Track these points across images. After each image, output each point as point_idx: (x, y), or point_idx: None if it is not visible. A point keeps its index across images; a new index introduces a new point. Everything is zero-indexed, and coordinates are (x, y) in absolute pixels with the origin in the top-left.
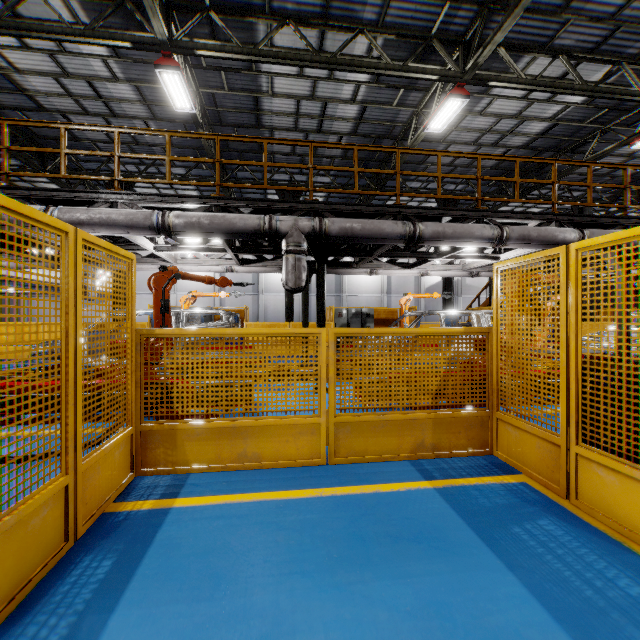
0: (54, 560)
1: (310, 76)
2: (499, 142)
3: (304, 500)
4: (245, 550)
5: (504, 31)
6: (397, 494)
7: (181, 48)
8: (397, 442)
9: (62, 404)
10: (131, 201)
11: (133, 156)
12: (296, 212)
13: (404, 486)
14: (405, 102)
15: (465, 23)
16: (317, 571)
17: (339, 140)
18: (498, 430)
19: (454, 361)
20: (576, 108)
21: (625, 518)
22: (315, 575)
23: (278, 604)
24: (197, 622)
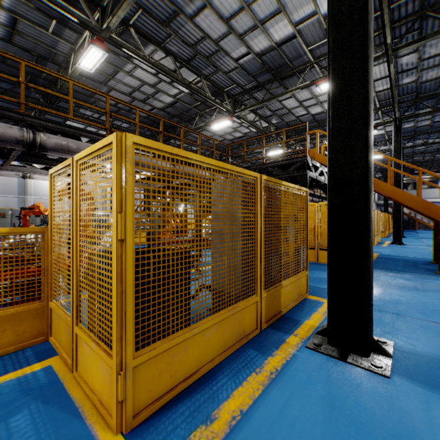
0: None
1: None
2: (146, 101)
3: None
4: None
5: (124, 11)
6: None
7: None
8: None
9: None
10: None
11: None
12: None
13: None
14: (62, 35)
15: None
16: None
17: None
18: (52, 318)
19: None
20: (186, 95)
21: (92, 381)
22: None
23: None
24: None
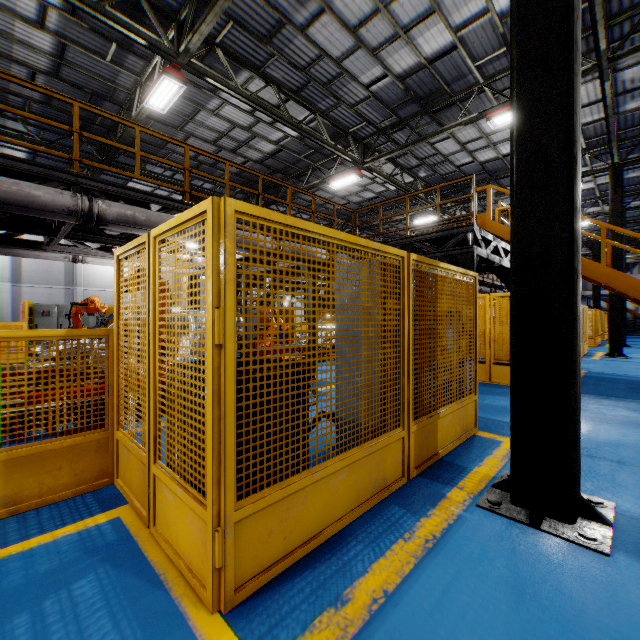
0: None
1: None
2: (238, 150)
3: None
4: None
5: (209, 26)
6: None
7: None
8: None
9: None
10: None
11: None
12: None
13: None
14: (124, 63)
15: None
16: None
17: (32, 76)
18: (119, 453)
19: (50, 374)
20: (293, 141)
21: (177, 540)
22: None
23: None
24: None
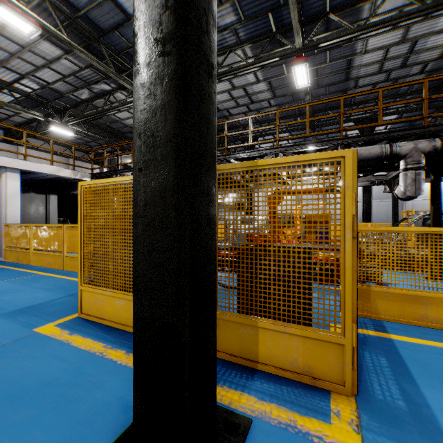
0: None
1: (404, 25)
2: None
3: None
4: None
5: None
6: None
7: (309, 47)
8: None
9: None
10: (286, 151)
11: (286, 124)
12: (409, 137)
13: None
14: None
15: None
16: None
17: (422, 68)
18: None
19: None
20: None
21: None
22: None
23: None
24: None
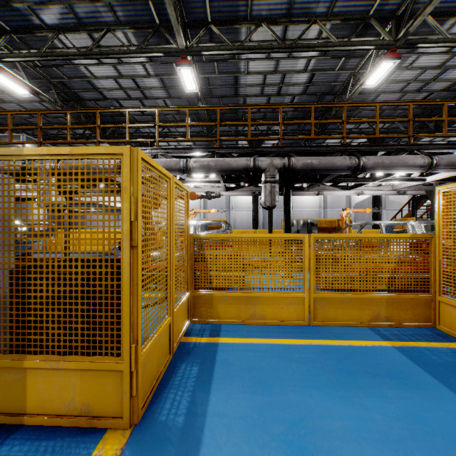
0: (167, 363)
1: (275, 57)
2: (422, 88)
3: (301, 346)
4: (273, 370)
5: (433, 5)
6: (366, 348)
7: (193, 52)
8: (359, 313)
9: (168, 276)
10: (166, 153)
11: (167, 125)
12: (270, 154)
13: (369, 343)
14: (345, 67)
15: (397, 3)
16: (324, 387)
17: (292, 99)
18: (439, 310)
19: (403, 258)
20: None
21: None
22: (324, 389)
23: (306, 402)
24: (260, 405)
